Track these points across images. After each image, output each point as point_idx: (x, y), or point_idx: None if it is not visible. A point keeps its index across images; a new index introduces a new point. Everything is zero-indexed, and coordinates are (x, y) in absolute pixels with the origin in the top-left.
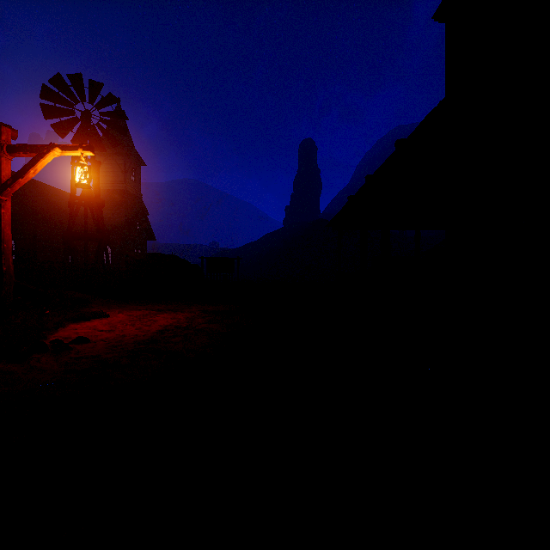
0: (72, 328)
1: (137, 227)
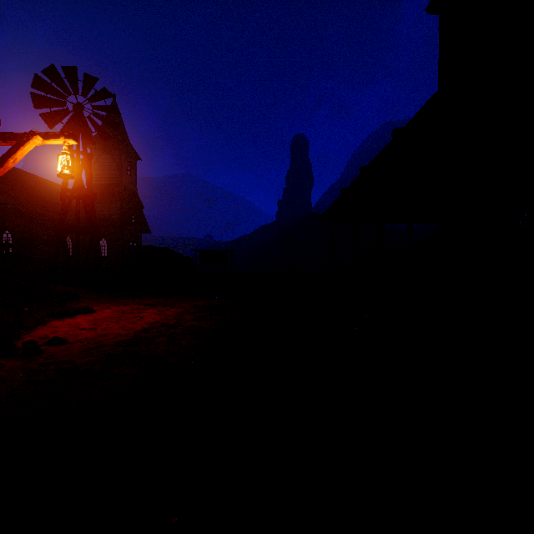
0: (52, 326)
1: (132, 220)
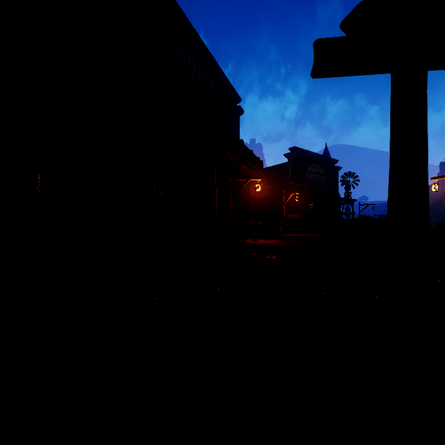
0: None
1: None
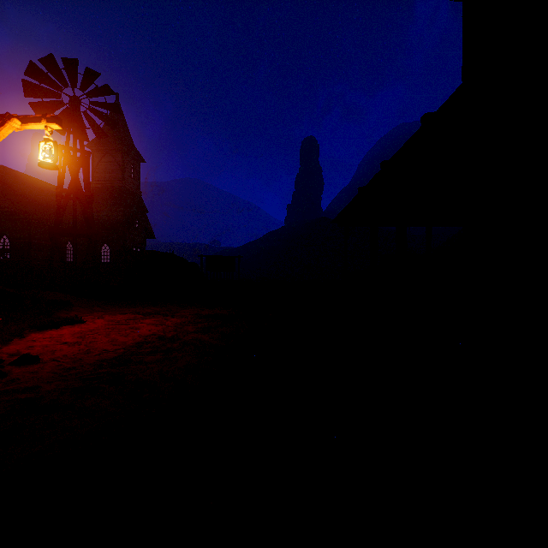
0: (30, 339)
1: (135, 225)
